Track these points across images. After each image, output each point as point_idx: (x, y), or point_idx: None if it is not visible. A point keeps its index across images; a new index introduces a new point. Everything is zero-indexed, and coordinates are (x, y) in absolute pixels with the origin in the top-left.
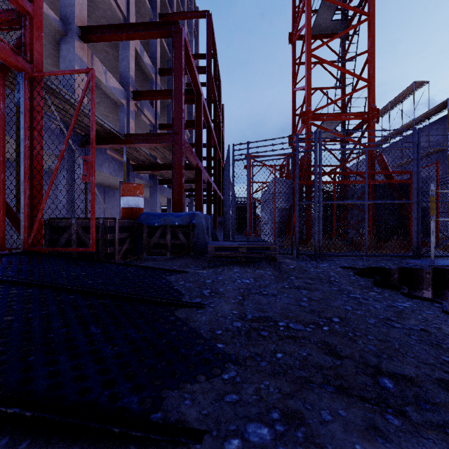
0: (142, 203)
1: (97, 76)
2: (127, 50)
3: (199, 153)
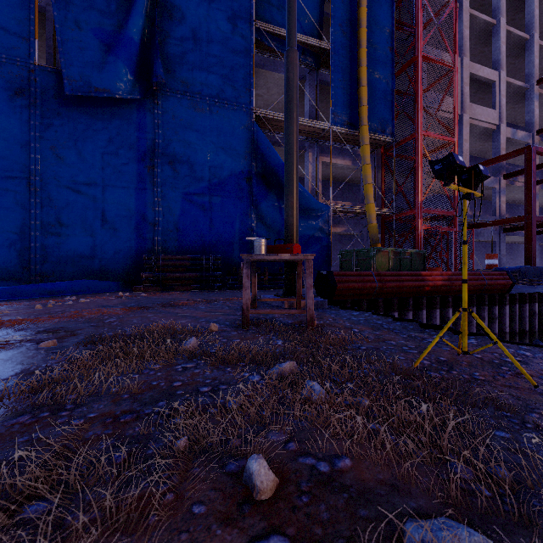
0: (496, 262)
1: None
2: (498, 147)
3: None
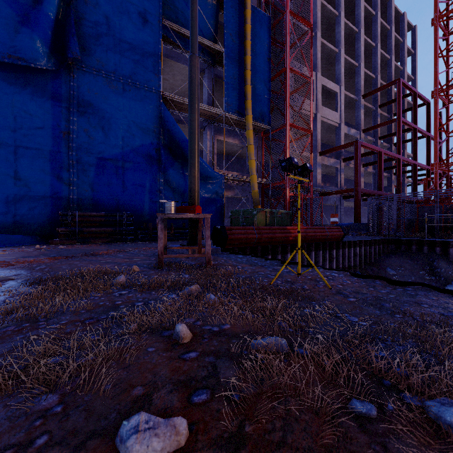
0: (337, 219)
1: (325, 164)
2: (339, 139)
3: (380, 186)
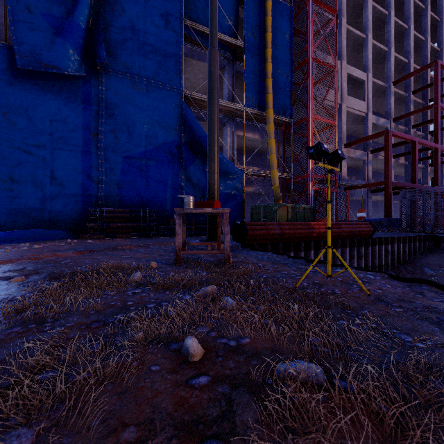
0: (364, 215)
1: (350, 156)
2: (366, 130)
3: (414, 178)
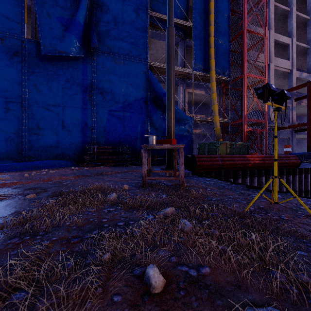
0: (290, 149)
1: None
2: (291, 83)
3: None
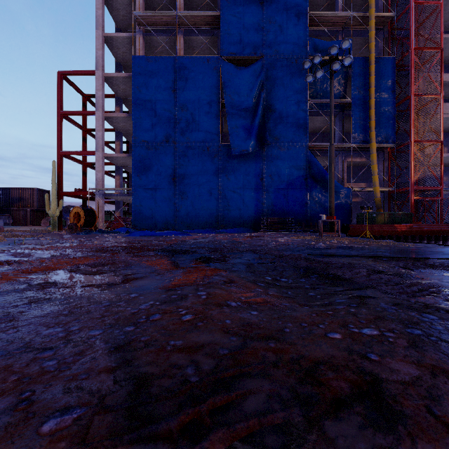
0: None
1: None
2: None
3: None
